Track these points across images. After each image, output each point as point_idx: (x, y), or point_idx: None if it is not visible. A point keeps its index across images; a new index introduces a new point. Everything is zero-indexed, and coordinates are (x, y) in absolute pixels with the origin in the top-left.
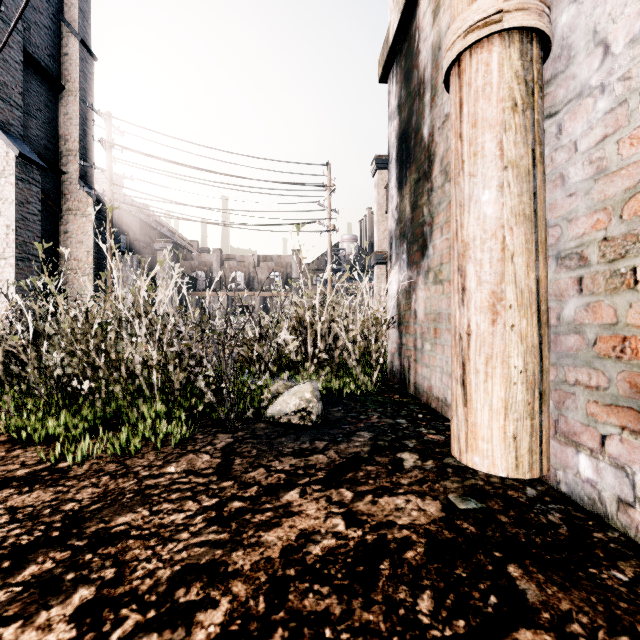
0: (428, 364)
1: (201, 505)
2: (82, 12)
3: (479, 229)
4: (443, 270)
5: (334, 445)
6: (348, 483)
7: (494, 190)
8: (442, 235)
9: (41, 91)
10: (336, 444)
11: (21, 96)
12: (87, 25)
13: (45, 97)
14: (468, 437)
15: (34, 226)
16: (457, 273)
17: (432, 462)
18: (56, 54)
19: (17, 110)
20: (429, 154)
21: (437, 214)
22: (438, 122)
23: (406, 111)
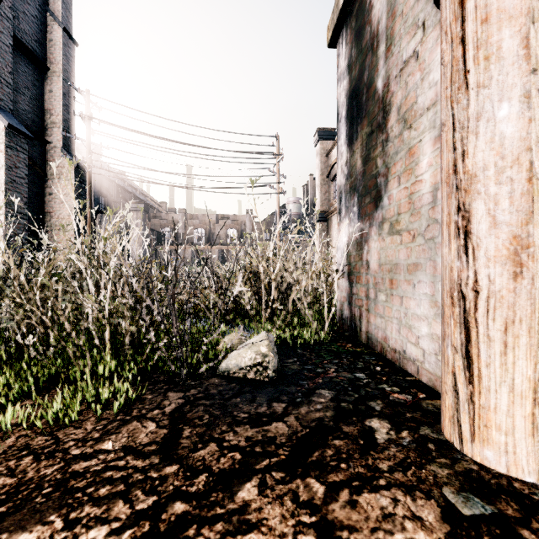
0: (383, 314)
1: (133, 509)
2: (65, 4)
3: (493, 155)
4: (401, 220)
5: (294, 408)
6: (316, 468)
7: (516, 101)
8: (400, 184)
9: (29, 71)
10: (296, 407)
11: (10, 75)
12: (69, 15)
13: (32, 77)
14: (475, 423)
15: (21, 188)
16: (456, 214)
17: (408, 433)
18: (42, 40)
19: (7, 87)
20: (384, 105)
21: (393, 164)
22: (395, 71)
23: (357, 68)
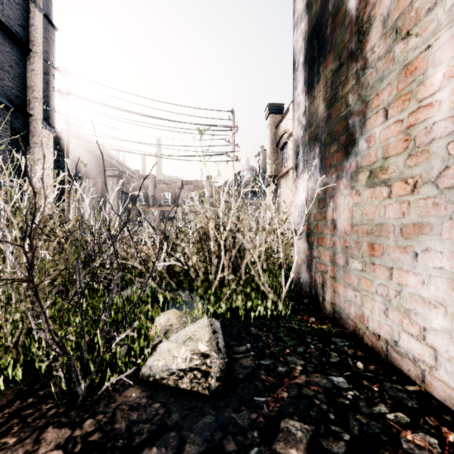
0: (357, 287)
1: None
2: None
3: None
4: (389, 166)
5: None
6: None
7: None
8: (387, 119)
9: (12, 52)
10: None
11: None
12: (49, 3)
13: (16, 57)
14: None
15: (4, 154)
16: None
17: None
18: (25, 24)
19: None
20: (359, 25)
21: (376, 94)
22: None
23: (319, 1)
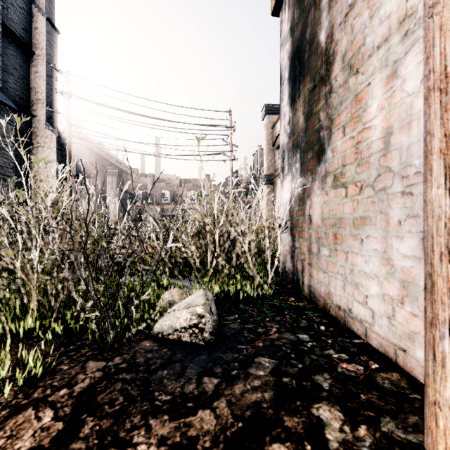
0: (326, 270)
1: None
2: None
3: None
4: (346, 172)
5: (227, 386)
6: None
7: None
8: (345, 135)
9: (17, 55)
10: (230, 384)
11: None
12: (52, 7)
13: (20, 59)
14: None
15: (9, 154)
16: None
17: (366, 430)
18: (28, 28)
19: None
20: (327, 56)
21: (338, 114)
22: (339, 18)
23: (299, 28)
